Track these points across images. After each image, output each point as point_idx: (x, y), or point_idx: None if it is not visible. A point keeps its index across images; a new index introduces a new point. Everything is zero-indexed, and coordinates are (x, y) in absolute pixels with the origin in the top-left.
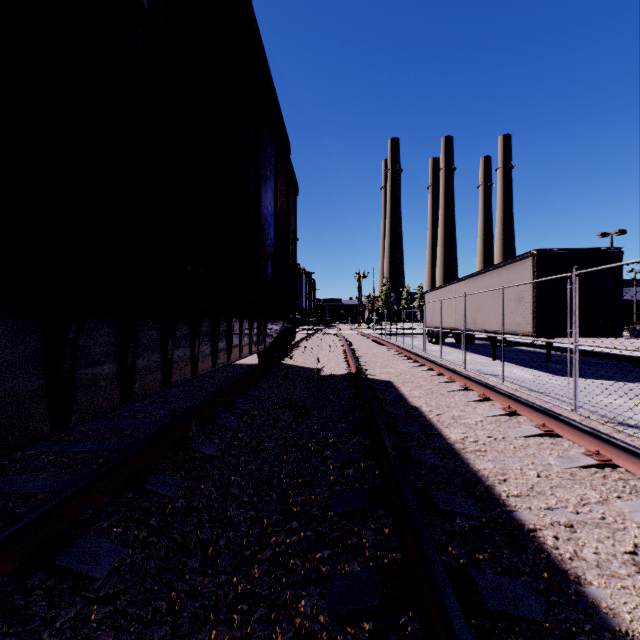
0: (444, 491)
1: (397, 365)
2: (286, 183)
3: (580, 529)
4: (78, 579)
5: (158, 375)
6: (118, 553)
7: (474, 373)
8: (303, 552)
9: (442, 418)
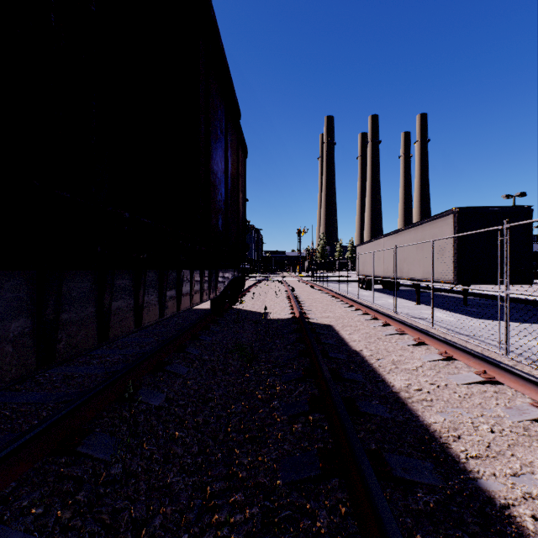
0: (399, 452)
1: (335, 309)
2: (236, 145)
3: None
4: None
5: (92, 331)
6: None
7: (404, 317)
8: None
9: (383, 363)
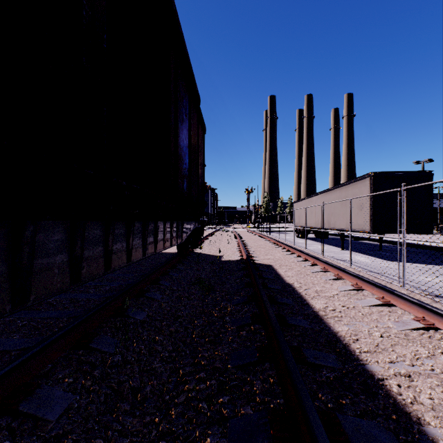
0: (313, 348)
1: (275, 253)
2: (197, 124)
3: (416, 378)
4: (36, 421)
5: (101, 263)
6: (68, 399)
7: (329, 259)
8: (209, 397)
9: (309, 292)
